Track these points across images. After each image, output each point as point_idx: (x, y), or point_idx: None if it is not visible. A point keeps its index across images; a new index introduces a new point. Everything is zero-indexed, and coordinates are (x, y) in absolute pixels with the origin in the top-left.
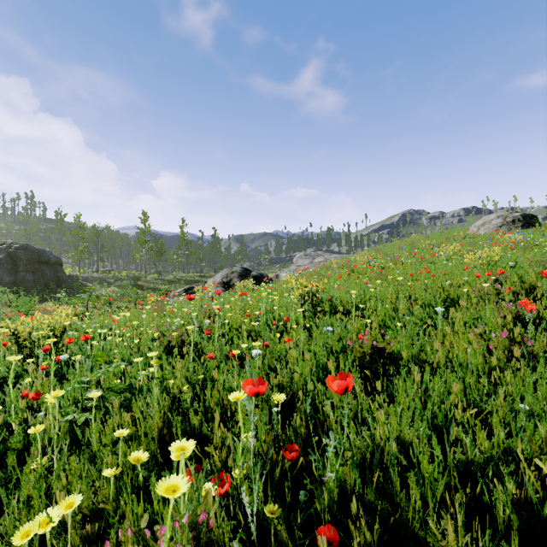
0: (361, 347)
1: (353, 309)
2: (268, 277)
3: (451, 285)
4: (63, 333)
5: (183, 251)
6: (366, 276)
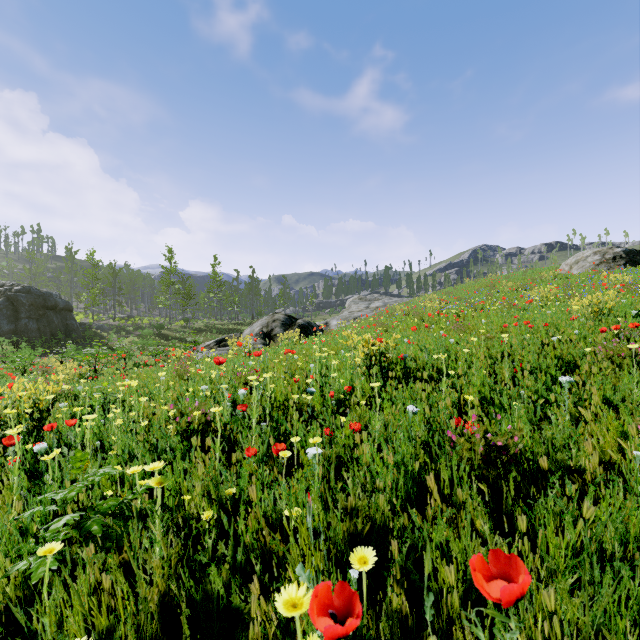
0: (467, 440)
1: (443, 379)
2: (317, 326)
3: (558, 341)
4: (51, 407)
5: (215, 294)
6: (440, 326)
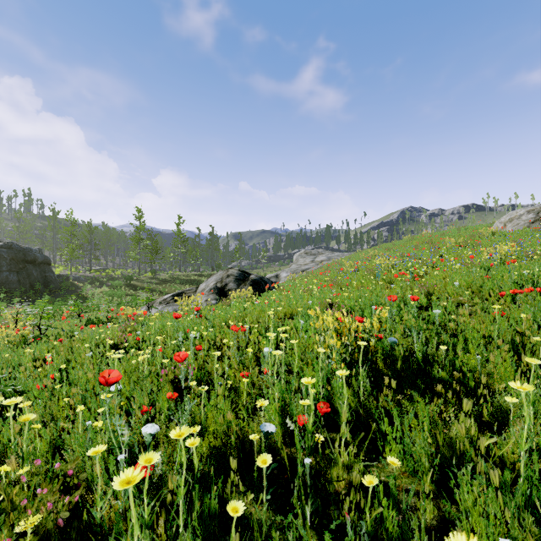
0: None
1: (524, 432)
2: (269, 280)
3: None
4: None
5: (179, 249)
6: (397, 285)
